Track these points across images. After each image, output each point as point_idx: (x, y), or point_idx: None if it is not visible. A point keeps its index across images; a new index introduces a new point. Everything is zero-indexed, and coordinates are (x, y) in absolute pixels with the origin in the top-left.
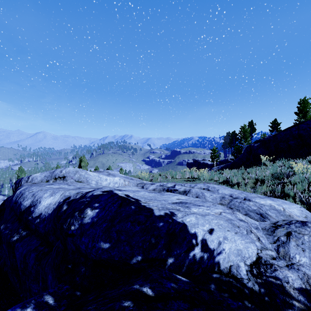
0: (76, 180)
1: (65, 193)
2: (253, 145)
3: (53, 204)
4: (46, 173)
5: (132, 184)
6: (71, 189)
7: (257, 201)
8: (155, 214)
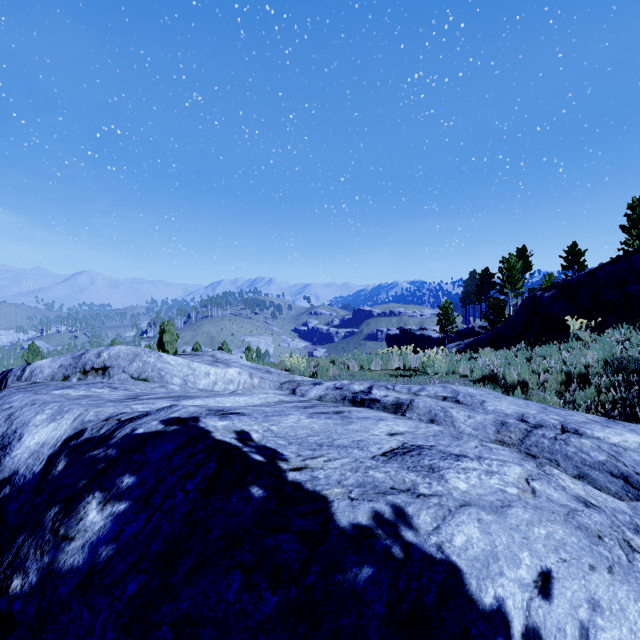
0: (134, 376)
1: (85, 413)
2: (540, 294)
3: (50, 445)
4: (64, 359)
5: (269, 385)
6: (111, 401)
7: (600, 437)
8: (338, 521)
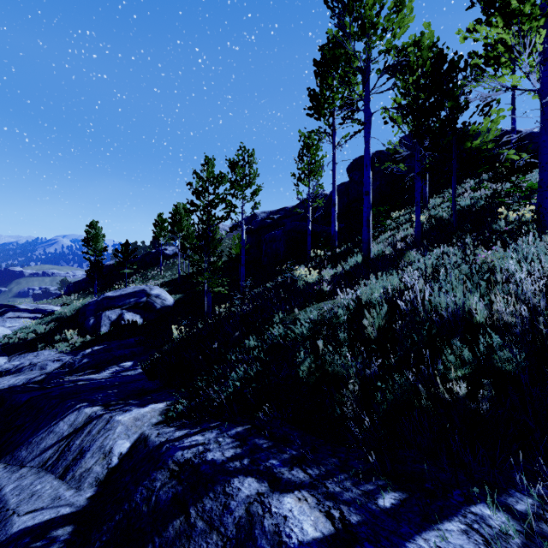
0: None
1: None
2: (69, 285)
3: None
4: None
5: None
6: None
7: (40, 305)
8: (12, 305)
